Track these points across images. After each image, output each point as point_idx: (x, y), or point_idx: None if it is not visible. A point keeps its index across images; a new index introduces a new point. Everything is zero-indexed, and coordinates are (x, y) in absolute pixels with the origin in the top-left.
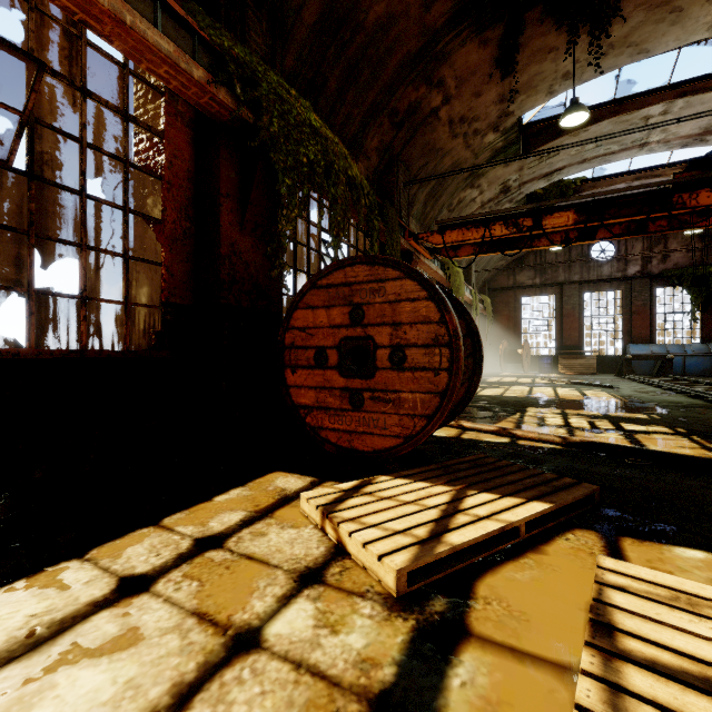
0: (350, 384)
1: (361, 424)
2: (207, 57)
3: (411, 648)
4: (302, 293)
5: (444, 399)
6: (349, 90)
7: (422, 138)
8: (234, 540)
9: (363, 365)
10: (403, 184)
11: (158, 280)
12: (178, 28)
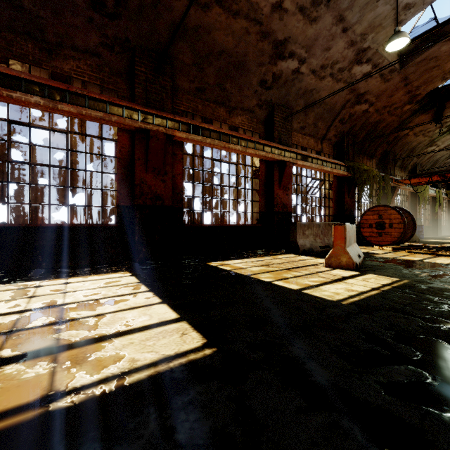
0: (378, 231)
1: (381, 239)
2: (346, 168)
3: (393, 251)
4: (365, 212)
5: (402, 234)
6: (371, 144)
7: (400, 142)
8: (366, 248)
9: (381, 227)
10: (391, 160)
11: (331, 210)
12: (342, 167)
